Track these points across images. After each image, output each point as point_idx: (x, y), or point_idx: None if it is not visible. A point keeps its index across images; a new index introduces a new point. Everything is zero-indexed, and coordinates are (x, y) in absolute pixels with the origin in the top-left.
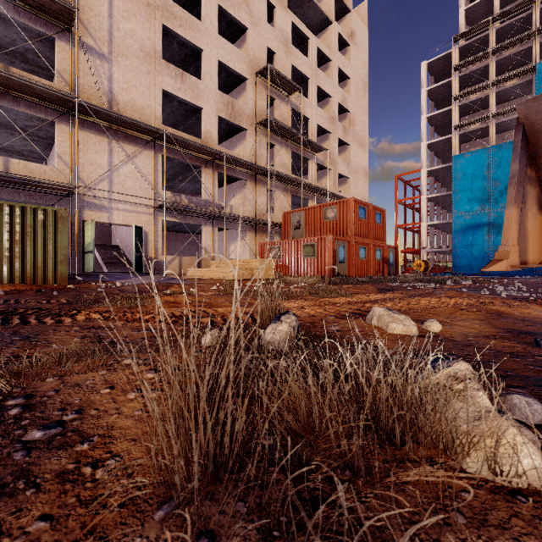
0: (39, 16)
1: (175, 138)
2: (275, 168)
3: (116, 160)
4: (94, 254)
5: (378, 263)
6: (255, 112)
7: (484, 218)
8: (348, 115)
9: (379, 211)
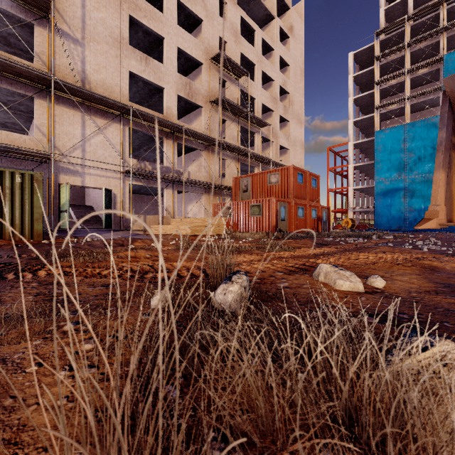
0: (19, 4)
1: (140, 113)
2: (226, 140)
3: (88, 131)
4: (68, 213)
5: (314, 221)
6: (209, 92)
7: (401, 184)
8: (288, 96)
9: (315, 177)
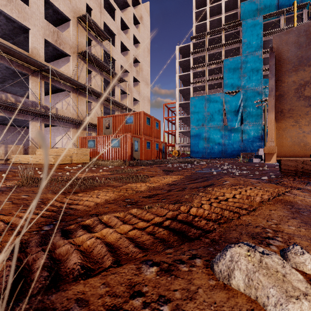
0: None
1: None
2: (92, 87)
3: None
4: None
5: (157, 152)
6: (76, 44)
7: (204, 130)
8: (139, 64)
9: (157, 121)
